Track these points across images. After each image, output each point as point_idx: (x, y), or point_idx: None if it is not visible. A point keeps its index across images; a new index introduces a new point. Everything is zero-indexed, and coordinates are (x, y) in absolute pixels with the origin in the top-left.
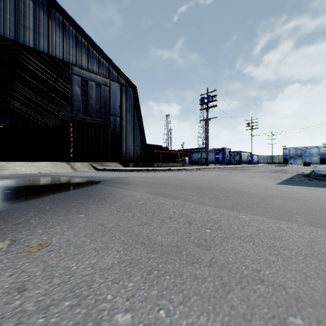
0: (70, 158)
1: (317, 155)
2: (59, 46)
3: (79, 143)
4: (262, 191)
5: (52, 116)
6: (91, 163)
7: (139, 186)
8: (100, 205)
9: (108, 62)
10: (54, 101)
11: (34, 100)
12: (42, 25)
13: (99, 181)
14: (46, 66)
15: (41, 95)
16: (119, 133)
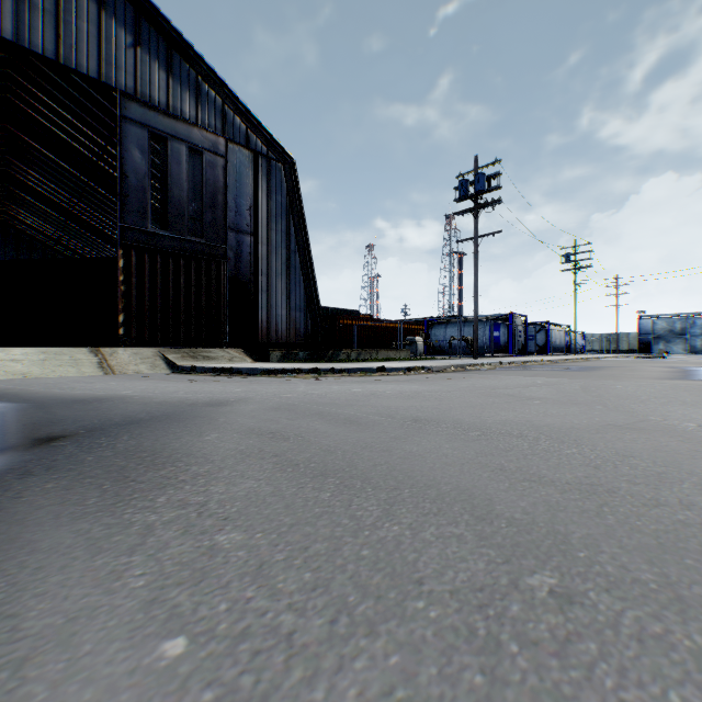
0: (118, 337)
1: None
2: (88, 42)
3: (144, 300)
4: None
5: (106, 245)
6: (166, 350)
7: (174, 543)
8: None
9: (222, 94)
10: (107, 207)
11: (64, 206)
12: None
13: (53, 435)
14: (77, 118)
15: (76, 193)
16: (250, 275)
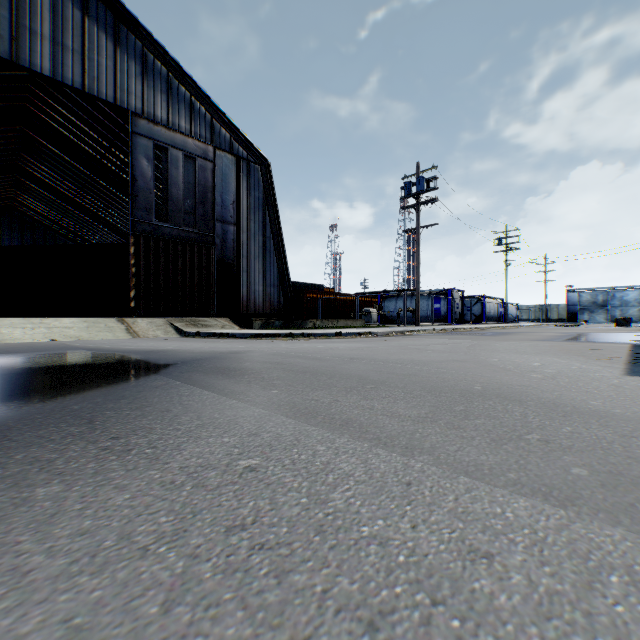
0: (130, 309)
1: (638, 303)
2: (106, 74)
3: (150, 279)
4: (624, 404)
5: (102, 227)
6: (173, 320)
7: (261, 382)
8: (83, 482)
9: (211, 110)
10: (105, 196)
11: (67, 194)
12: (70, 29)
13: (167, 363)
14: (85, 123)
15: (79, 183)
16: (233, 257)
